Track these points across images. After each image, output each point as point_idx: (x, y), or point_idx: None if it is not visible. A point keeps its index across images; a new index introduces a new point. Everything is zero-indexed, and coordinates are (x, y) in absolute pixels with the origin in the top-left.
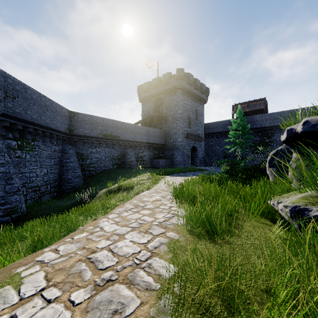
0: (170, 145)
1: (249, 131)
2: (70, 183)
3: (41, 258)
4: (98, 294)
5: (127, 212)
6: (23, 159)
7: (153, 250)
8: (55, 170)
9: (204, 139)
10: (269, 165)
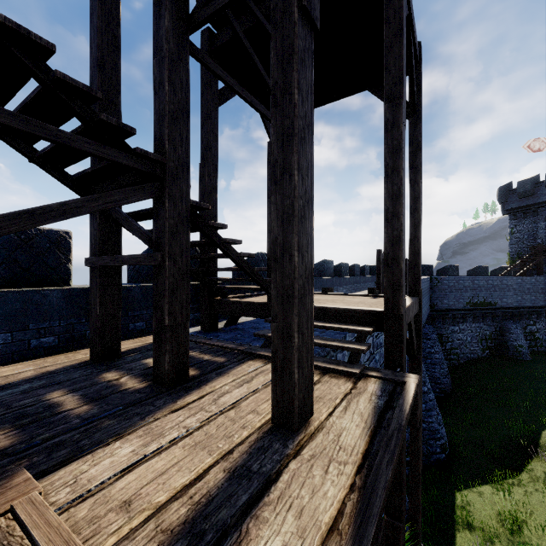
0: None
1: None
2: (438, 383)
3: None
4: None
5: None
6: None
7: None
8: None
9: None
10: None
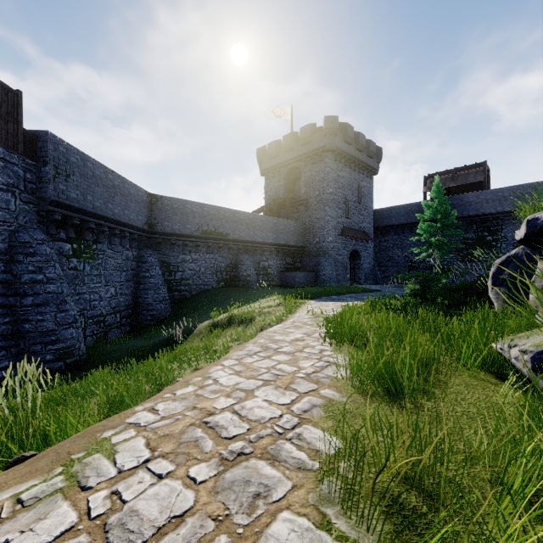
0: (314, 248)
1: (455, 223)
2: (151, 310)
3: (134, 419)
4: (227, 471)
5: (251, 357)
6: (81, 271)
7: (302, 415)
8: (127, 289)
9: (374, 238)
10: (492, 282)
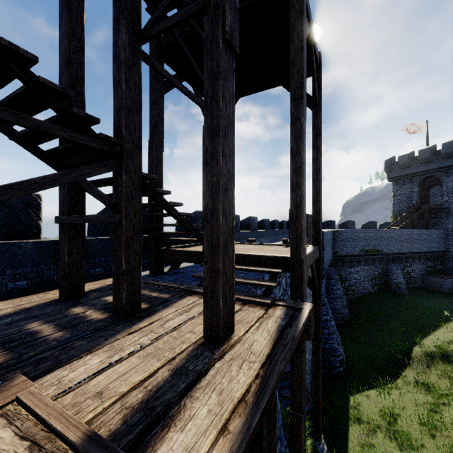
0: None
1: None
2: (339, 313)
3: None
4: None
5: None
6: None
7: None
8: None
9: None
10: None
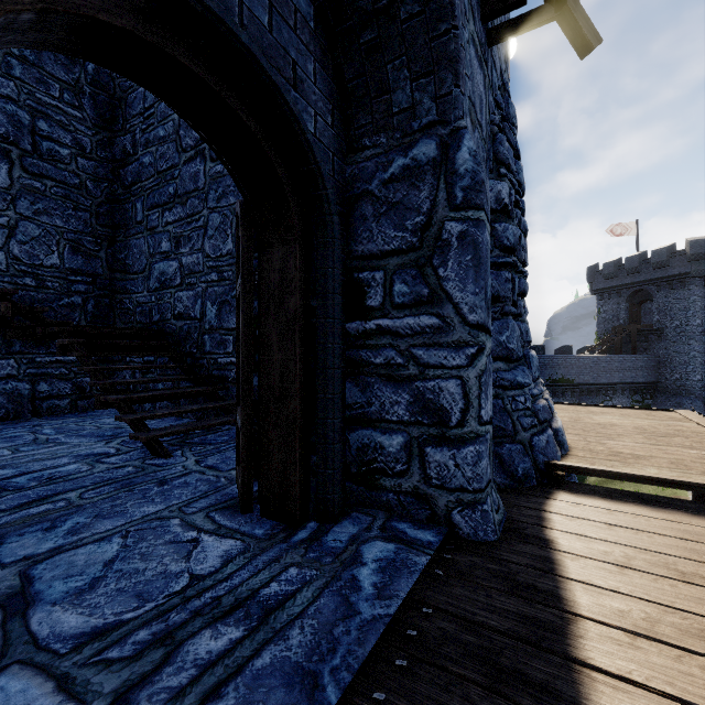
0: (671, 385)
1: None
2: None
3: None
4: None
5: None
6: None
7: None
8: None
9: None
10: None
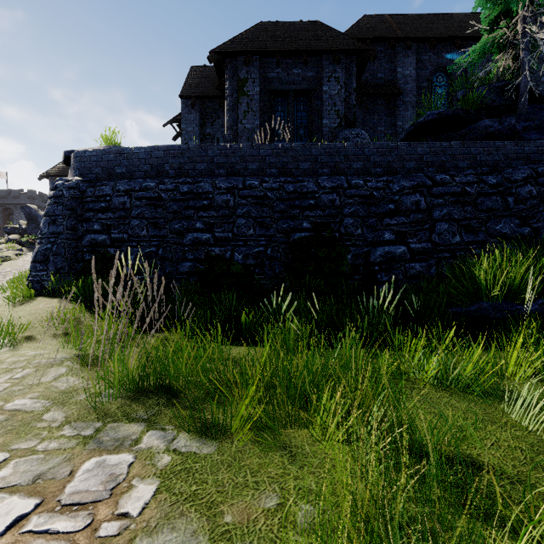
0: None
1: None
2: None
3: None
4: None
5: None
6: None
7: None
8: None
9: None
10: None
